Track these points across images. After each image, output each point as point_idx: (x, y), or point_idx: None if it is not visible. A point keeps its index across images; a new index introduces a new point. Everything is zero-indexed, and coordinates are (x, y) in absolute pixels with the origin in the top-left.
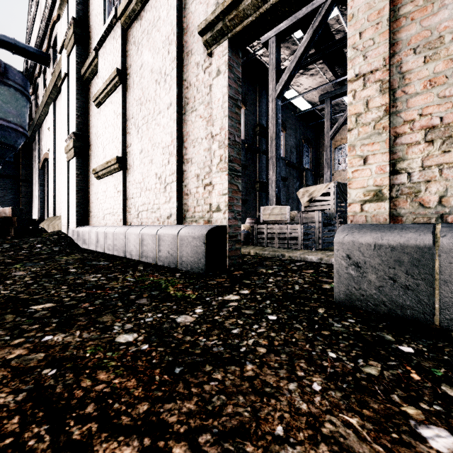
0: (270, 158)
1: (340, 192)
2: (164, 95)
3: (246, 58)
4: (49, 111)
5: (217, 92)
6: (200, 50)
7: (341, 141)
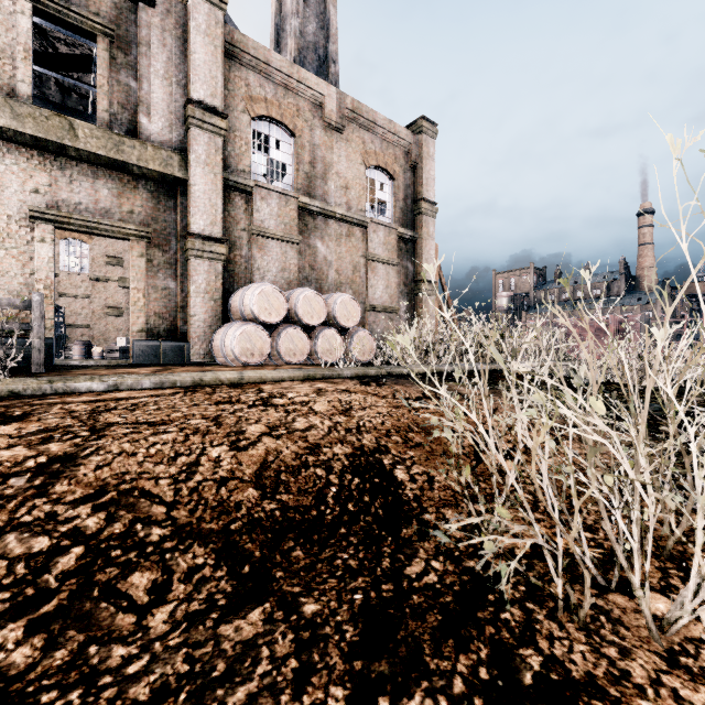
0: None
1: None
2: None
3: None
4: None
5: (43, 253)
6: (14, 208)
7: None
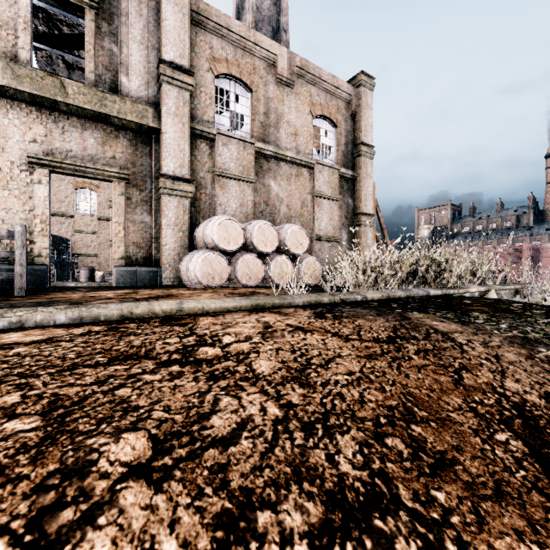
0: None
1: (53, 242)
2: None
3: None
4: None
5: (39, 192)
6: (16, 155)
7: None
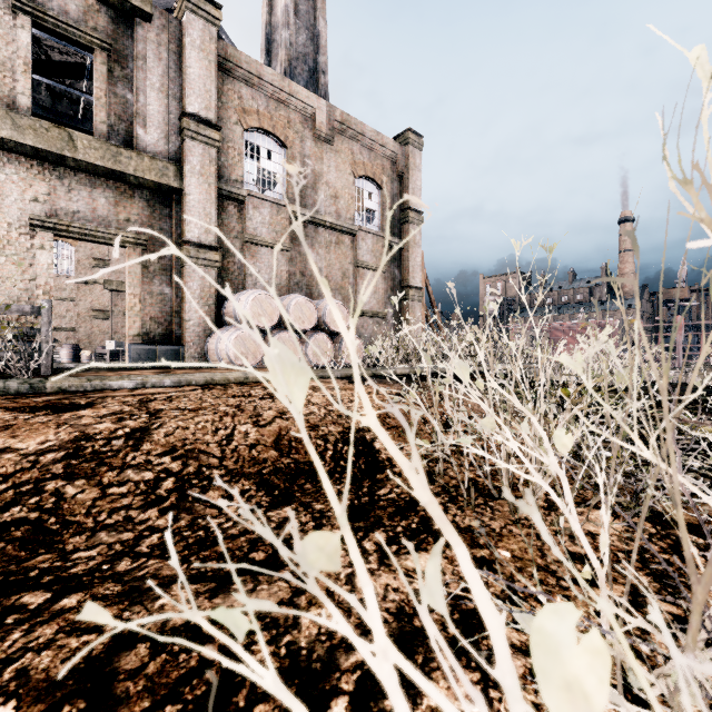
0: None
1: None
2: None
3: None
4: None
5: (42, 259)
6: (14, 216)
7: None
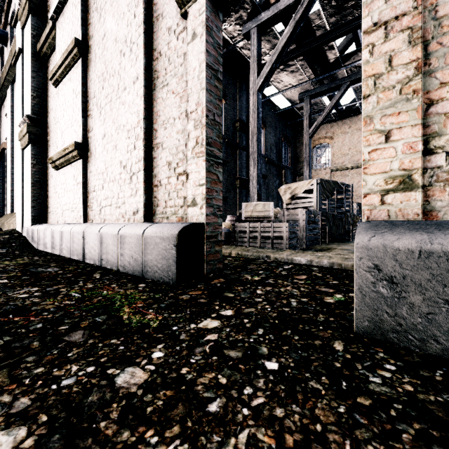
0: (250, 153)
1: (323, 189)
2: (130, 68)
3: (226, 49)
4: (7, 95)
5: (193, 60)
6: (172, 12)
7: (319, 140)
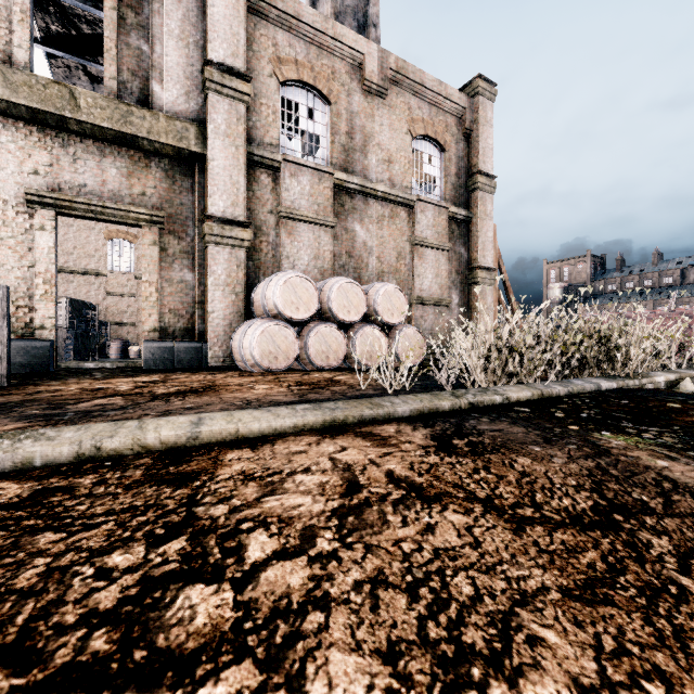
0: None
1: (73, 309)
2: None
3: None
4: None
5: (42, 242)
6: (10, 192)
7: None
